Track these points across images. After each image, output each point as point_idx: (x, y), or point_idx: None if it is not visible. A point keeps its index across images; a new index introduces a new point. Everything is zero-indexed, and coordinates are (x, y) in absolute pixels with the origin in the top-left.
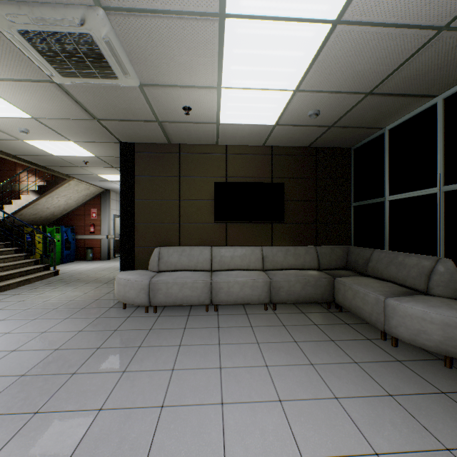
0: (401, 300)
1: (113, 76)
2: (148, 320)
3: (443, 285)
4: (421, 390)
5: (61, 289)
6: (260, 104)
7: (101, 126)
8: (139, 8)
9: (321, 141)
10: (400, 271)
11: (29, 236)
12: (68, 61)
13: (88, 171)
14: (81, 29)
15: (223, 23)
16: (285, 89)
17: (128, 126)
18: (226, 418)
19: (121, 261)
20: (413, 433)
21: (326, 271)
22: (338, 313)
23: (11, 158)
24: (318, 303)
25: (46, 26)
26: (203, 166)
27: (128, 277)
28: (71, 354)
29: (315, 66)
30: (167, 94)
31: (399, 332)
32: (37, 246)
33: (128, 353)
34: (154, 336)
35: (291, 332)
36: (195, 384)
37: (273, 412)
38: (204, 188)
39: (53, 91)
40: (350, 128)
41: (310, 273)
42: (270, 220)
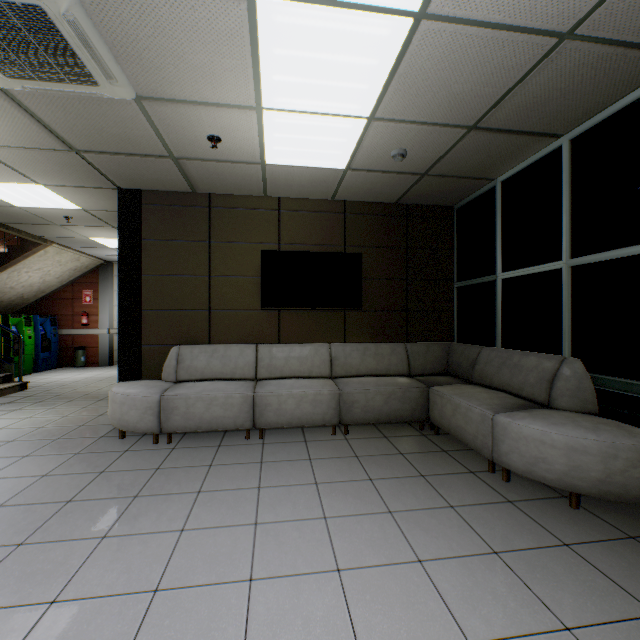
0: (514, 417)
1: (89, 80)
2: (157, 455)
3: (570, 395)
4: (537, 543)
5: (27, 411)
6: (323, 137)
7: (83, 162)
8: None
9: (413, 195)
10: (516, 376)
11: None
12: (12, 50)
13: (75, 232)
14: None
15: (254, 4)
16: (355, 116)
17: (128, 164)
18: (253, 603)
19: (120, 367)
20: (523, 607)
21: (419, 378)
22: (434, 436)
23: None
24: (407, 423)
25: None
26: (244, 227)
27: (127, 391)
28: (21, 513)
29: (395, 81)
30: (181, 115)
31: (511, 461)
32: None
33: (115, 508)
34: (161, 479)
35: (366, 465)
36: (213, 551)
37: (326, 588)
38: (247, 259)
39: None
40: (451, 178)
41: (396, 381)
42: (341, 306)
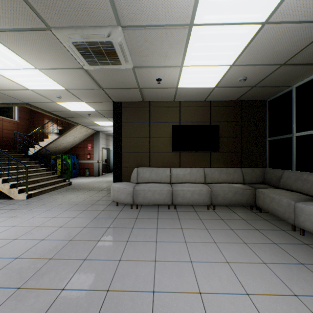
0: (307, 204)
1: (118, 63)
2: (134, 213)
3: None
4: None
5: (76, 193)
6: (207, 75)
7: (103, 92)
8: (142, 25)
9: (245, 96)
10: (305, 185)
11: (53, 161)
12: (95, 56)
13: (89, 119)
14: (107, 39)
15: (191, 29)
16: (224, 65)
17: (120, 92)
18: (195, 269)
19: (113, 176)
20: None
21: (249, 185)
22: (259, 213)
23: (47, 113)
24: (243, 206)
25: (88, 39)
26: (164, 115)
27: (119, 186)
28: (93, 230)
29: (247, 49)
30: (148, 72)
31: (305, 225)
32: (58, 167)
33: (127, 231)
34: (140, 222)
35: (228, 223)
36: (172, 250)
37: (224, 268)
38: (165, 129)
39: (81, 73)
40: (267, 87)
41: (238, 186)
42: (209, 150)
